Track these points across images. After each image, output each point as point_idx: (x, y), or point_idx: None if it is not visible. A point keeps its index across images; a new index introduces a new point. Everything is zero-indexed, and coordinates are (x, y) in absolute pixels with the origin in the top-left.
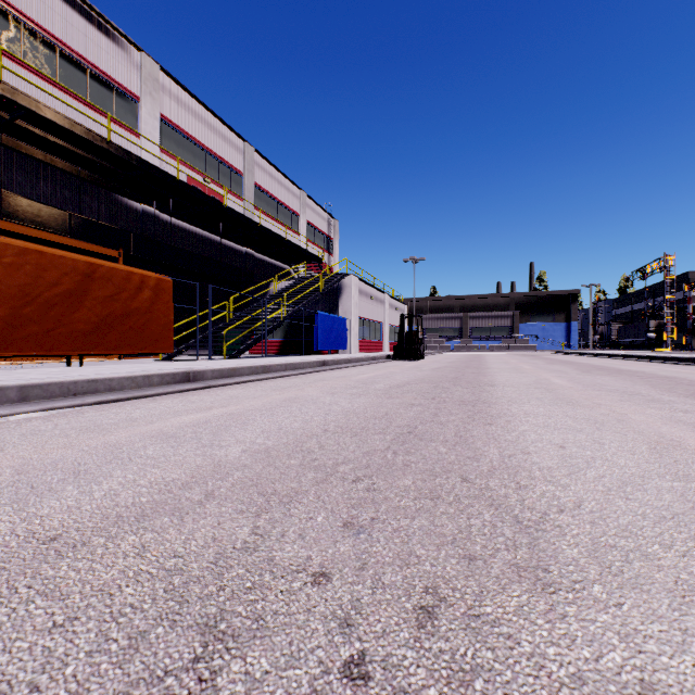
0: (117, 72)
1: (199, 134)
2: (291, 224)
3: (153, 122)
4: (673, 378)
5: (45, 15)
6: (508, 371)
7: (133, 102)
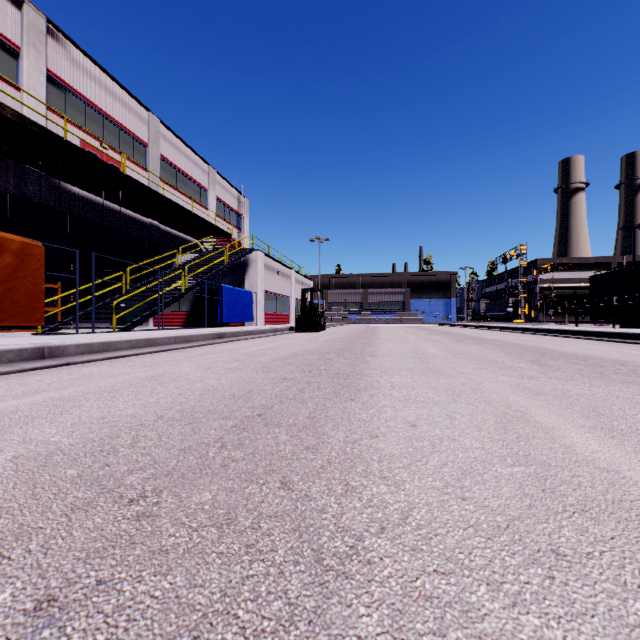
0: None
1: (95, 96)
2: (200, 198)
3: (38, 76)
4: (524, 346)
5: None
6: (394, 342)
7: (12, 51)
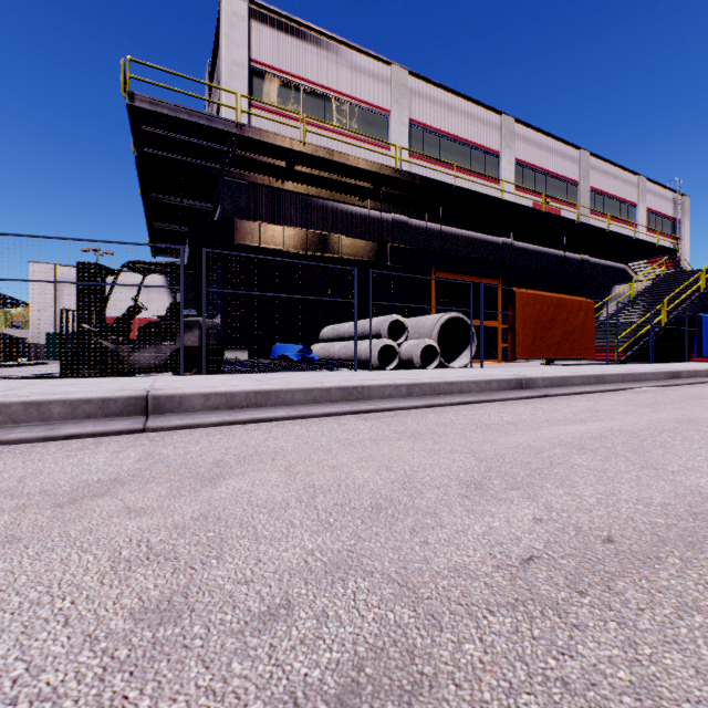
0: (487, 140)
1: (540, 161)
2: (626, 217)
3: (509, 167)
4: None
5: (450, 125)
6: None
7: (495, 158)
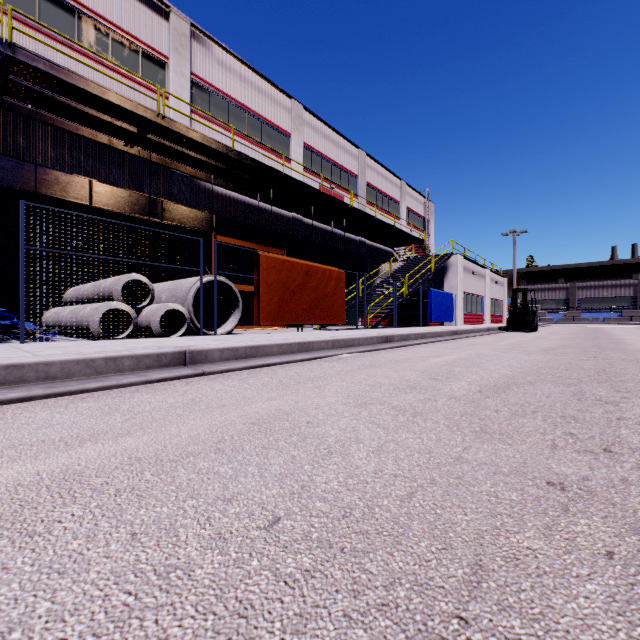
0: (278, 119)
1: (327, 151)
2: (393, 211)
3: (299, 149)
4: None
5: (240, 93)
6: None
7: (286, 138)
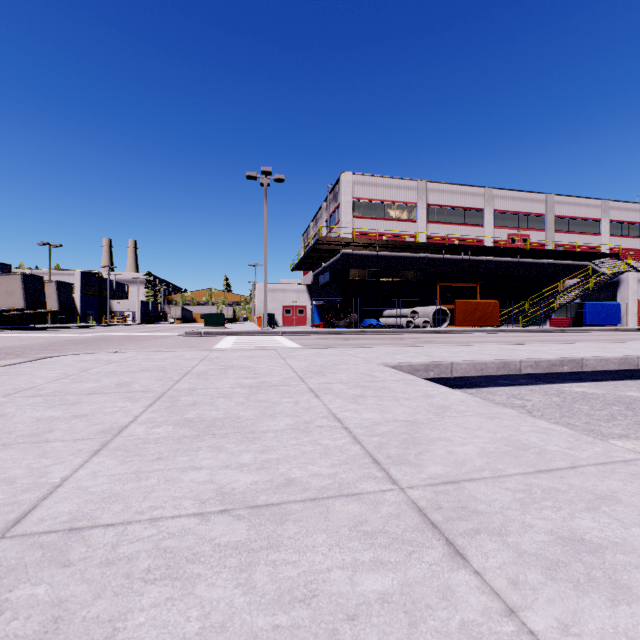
0: (475, 204)
1: (514, 207)
2: (591, 229)
3: (490, 217)
4: None
5: (451, 201)
6: None
7: (481, 212)
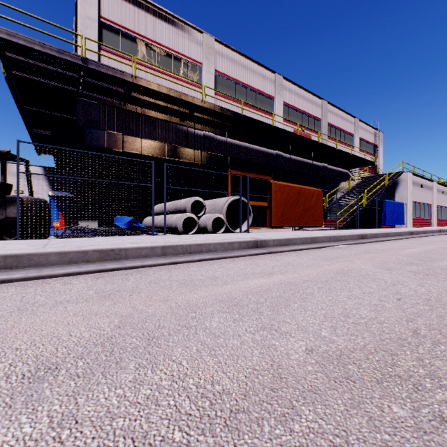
0: (266, 88)
1: (299, 104)
2: (348, 142)
3: (280, 107)
4: None
5: (242, 76)
6: None
7: (271, 100)
